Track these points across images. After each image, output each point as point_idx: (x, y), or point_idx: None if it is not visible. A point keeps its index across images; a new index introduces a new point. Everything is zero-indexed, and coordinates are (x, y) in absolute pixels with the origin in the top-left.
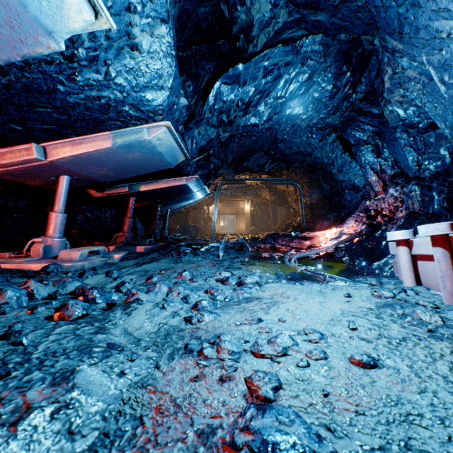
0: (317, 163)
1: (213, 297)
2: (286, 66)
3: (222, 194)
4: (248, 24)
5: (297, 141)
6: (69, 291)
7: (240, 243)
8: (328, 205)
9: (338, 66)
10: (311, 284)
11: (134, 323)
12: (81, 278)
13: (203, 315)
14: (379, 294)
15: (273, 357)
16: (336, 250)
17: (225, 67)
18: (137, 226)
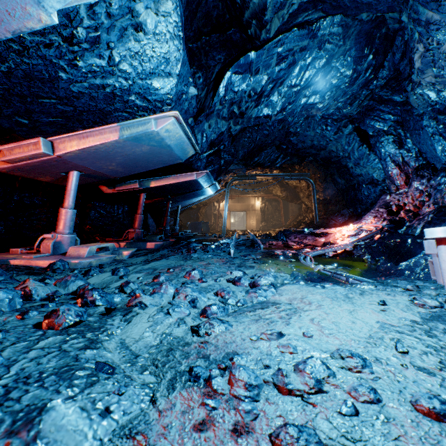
0: (332, 156)
1: (224, 301)
2: (301, 52)
3: (233, 190)
4: (261, 7)
5: (311, 134)
6: (71, 291)
7: (251, 240)
8: (342, 201)
9: (359, 49)
10: (333, 286)
11: (133, 333)
12: (86, 276)
13: (212, 325)
14: (422, 302)
15: (304, 395)
16: (355, 248)
17: (236, 57)
18: (149, 222)
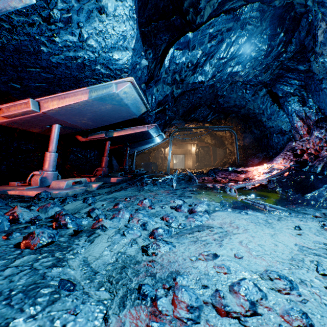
0: (250, 113)
1: (168, 224)
2: (228, 32)
3: (175, 139)
4: None
5: (234, 96)
6: (50, 215)
7: (188, 176)
8: (257, 146)
9: (273, 28)
10: (254, 213)
11: (94, 252)
12: (63, 203)
13: (159, 245)
14: None
15: (241, 318)
16: (269, 182)
17: (177, 37)
18: (113, 163)
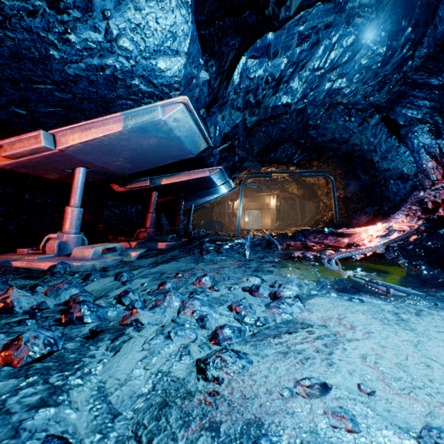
0: (355, 150)
1: (239, 318)
2: (326, 29)
3: (247, 189)
4: None
5: (332, 126)
6: (63, 300)
7: (267, 240)
8: (366, 198)
9: (395, 21)
10: (374, 300)
11: (119, 370)
12: (86, 281)
13: (225, 361)
14: None
15: None
16: (386, 251)
17: (252, 42)
18: (162, 221)
